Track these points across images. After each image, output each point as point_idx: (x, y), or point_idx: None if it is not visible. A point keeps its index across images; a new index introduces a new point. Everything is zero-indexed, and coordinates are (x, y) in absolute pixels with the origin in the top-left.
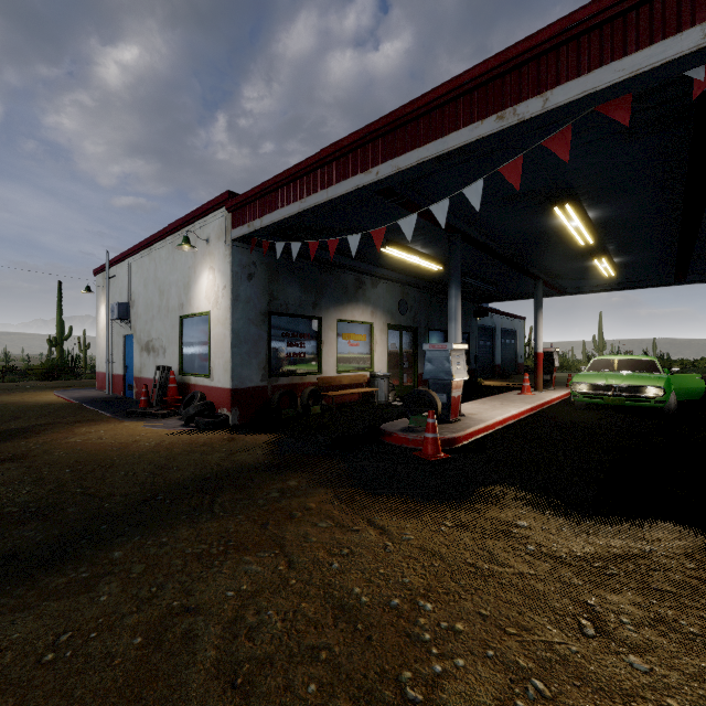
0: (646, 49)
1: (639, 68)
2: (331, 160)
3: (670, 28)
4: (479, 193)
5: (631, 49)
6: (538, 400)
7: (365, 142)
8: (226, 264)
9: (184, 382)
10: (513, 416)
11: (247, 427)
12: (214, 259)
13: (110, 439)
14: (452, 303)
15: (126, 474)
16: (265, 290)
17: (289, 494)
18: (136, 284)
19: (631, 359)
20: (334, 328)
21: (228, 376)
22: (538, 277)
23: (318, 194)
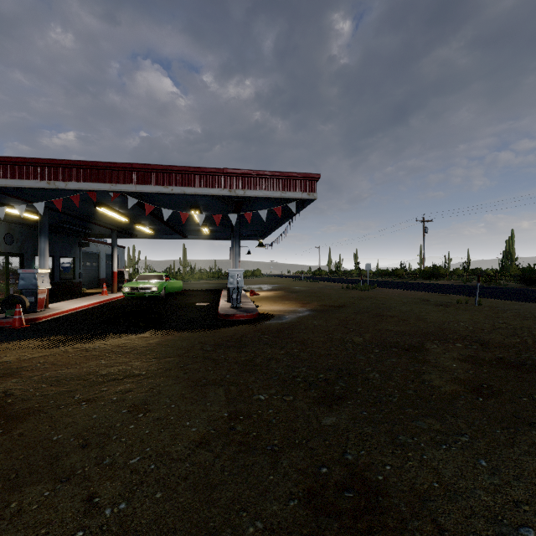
0: (97, 183)
1: (95, 188)
2: None
3: (103, 180)
4: (42, 207)
5: (93, 181)
6: (107, 298)
7: None
8: None
9: None
10: (84, 306)
11: None
12: None
13: None
14: (42, 246)
15: None
16: None
17: None
18: None
19: (154, 274)
20: None
21: None
22: (114, 229)
23: None
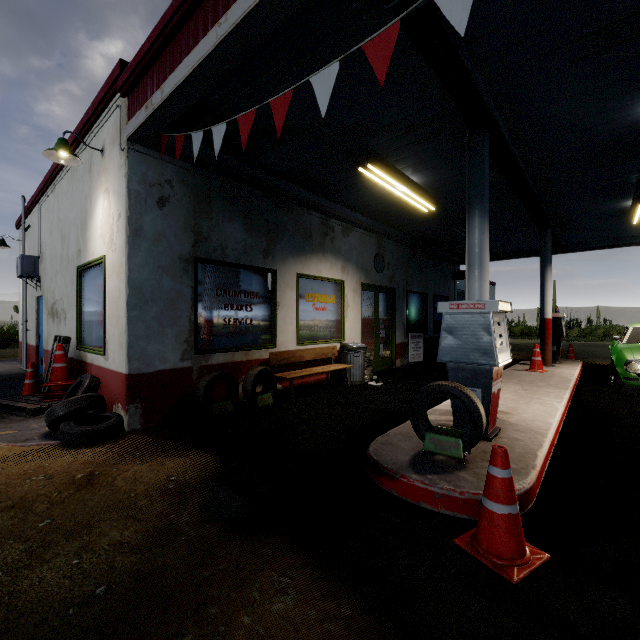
0: None
1: None
2: None
3: None
4: None
5: None
6: (567, 382)
7: None
8: (121, 179)
9: (81, 359)
10: (562, 414)
11: (149, 437)
12: (109, 176)
13: None
14: (476, 240)
15: None
16: (188, 225)
17: None
18: (44, 231)
19: None
20: (294, 285)
21: (123, 355)
22: (548, 225)
23: None
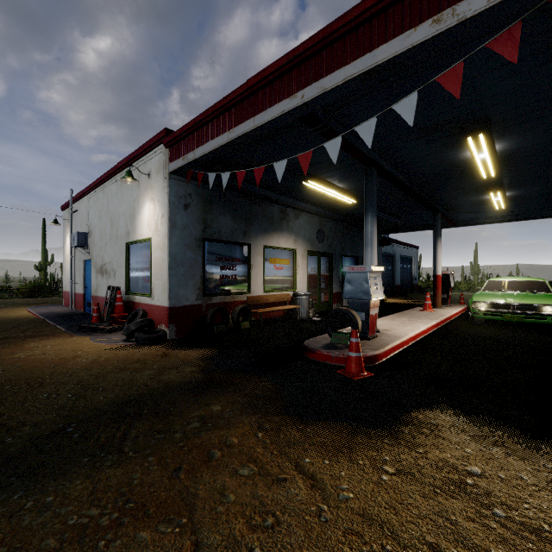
0: None
1: None
2: (257, 89)
3: None
4: (408, 109)
5: None
6: (441, 317)
7: (290, 67)
8: (164, 194)
9: (130, 300)
10: (423, 332)
11: (182, 342)
12: (154, 191)
13: (53, 354)
14: (368, 230)
15: (48, 397)
16: (200, 219)
17: (210, 424)
18: (93, 216)
19: (523, 280)
20: (262, 253)
21: (166, 296)
22: (438, 210)
23: (245, 123)
